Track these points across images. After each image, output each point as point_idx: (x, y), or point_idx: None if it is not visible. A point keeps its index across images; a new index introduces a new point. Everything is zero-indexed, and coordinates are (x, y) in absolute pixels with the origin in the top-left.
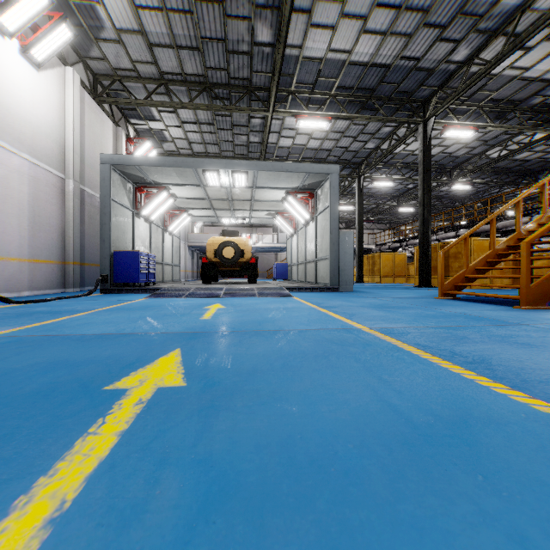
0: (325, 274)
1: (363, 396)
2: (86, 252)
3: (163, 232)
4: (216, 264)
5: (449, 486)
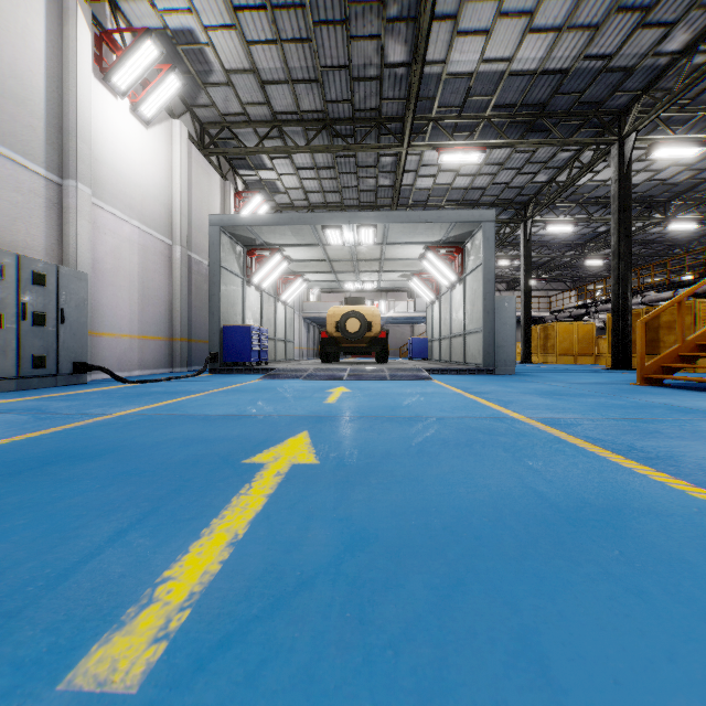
0: (476, 352)
1: (507, 482)
2: (193, 326)
3: (276, 302)
4: (337, 339)
5: (581, 555)
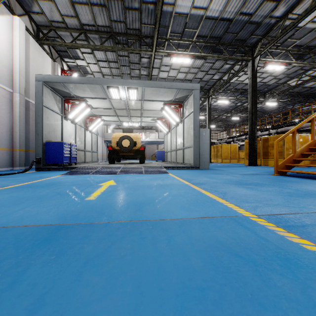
0: (190, 157)
1: None
2: (30, 142)
3: (85, 130)
4: (117, 150)
5: None
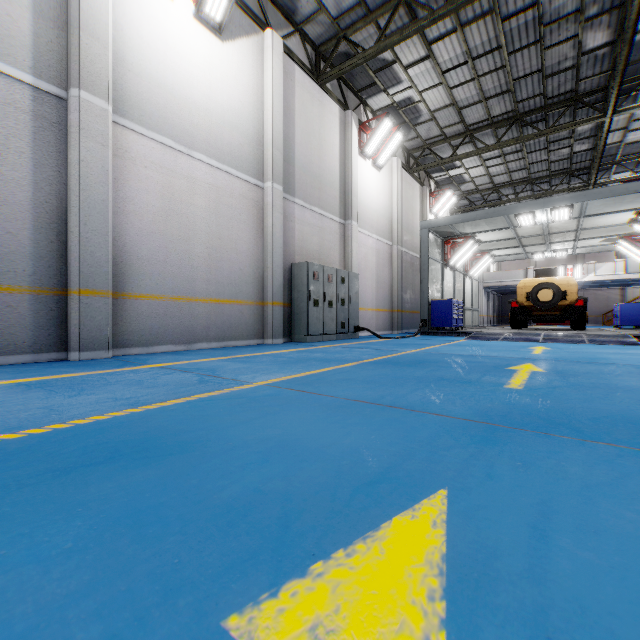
0: None
1: None
2: (403, 301)
3: (464, 277)
4: (528, 308)
5: None
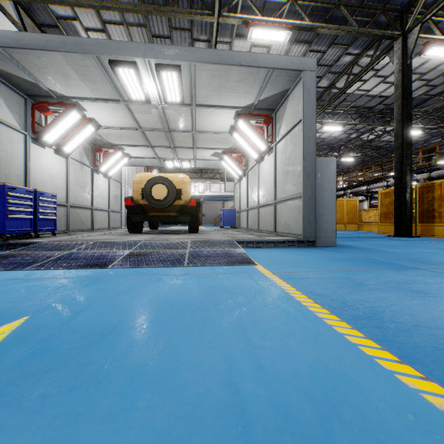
0: (291, 221)
1: None
2: None
3: (93, 172)
4: (144, 207)
5: None
